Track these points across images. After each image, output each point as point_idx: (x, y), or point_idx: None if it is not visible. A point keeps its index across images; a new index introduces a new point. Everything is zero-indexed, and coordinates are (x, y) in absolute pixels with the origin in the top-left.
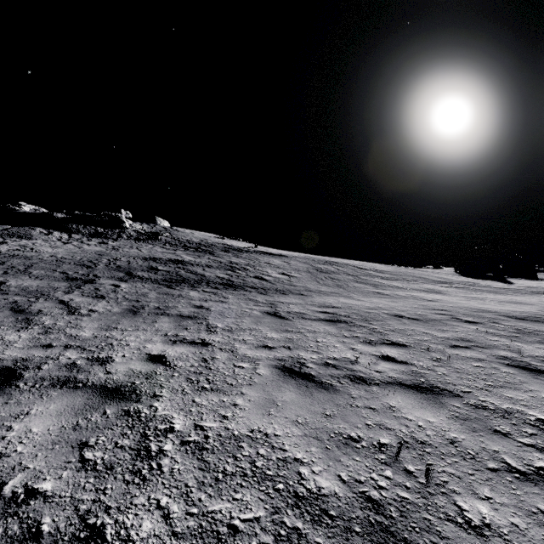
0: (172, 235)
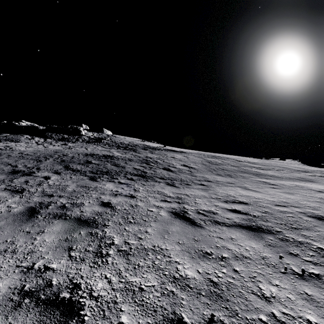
0: (111, 139)
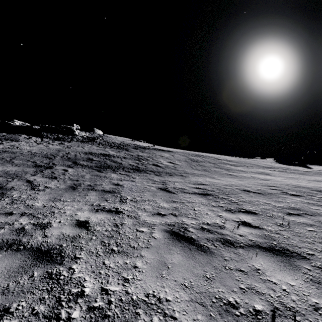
0: (104, 139)
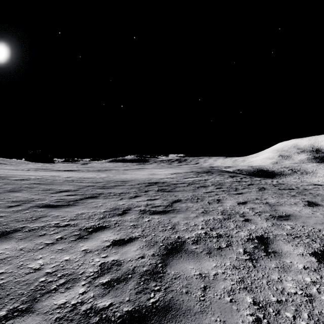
0: None
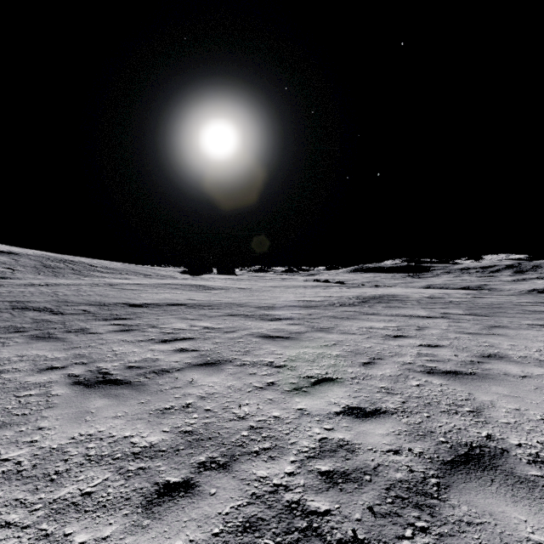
0: None
